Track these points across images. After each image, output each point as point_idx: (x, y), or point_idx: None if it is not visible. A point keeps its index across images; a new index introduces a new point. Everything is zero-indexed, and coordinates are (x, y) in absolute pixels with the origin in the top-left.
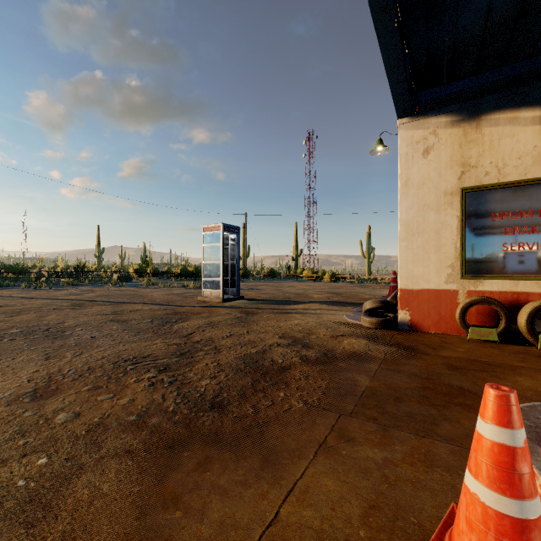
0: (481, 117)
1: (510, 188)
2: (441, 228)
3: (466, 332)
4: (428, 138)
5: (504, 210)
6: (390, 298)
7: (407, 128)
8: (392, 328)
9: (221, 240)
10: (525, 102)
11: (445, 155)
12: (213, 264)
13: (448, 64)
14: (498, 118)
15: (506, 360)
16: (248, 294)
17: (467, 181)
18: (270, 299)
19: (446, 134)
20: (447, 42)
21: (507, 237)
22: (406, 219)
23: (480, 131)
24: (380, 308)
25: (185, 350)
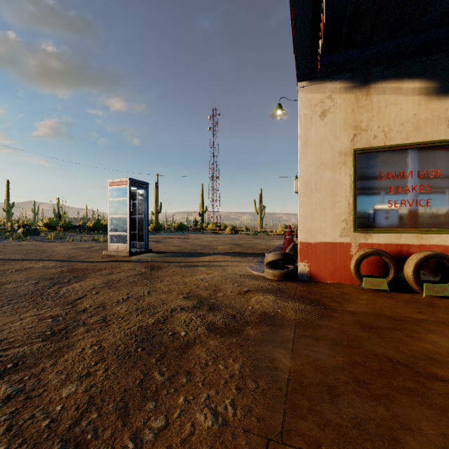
0: (370, 86)
1: (394, 151)
2: (336, 186)
3: (360, 282)
4: (324, 101)
5: (389, 170)
6: (289, 250)
7: (306, 91)
8: (293, 279)
9: (128, 194)
10: (407, 74)
11: (340, 119)
12: (120, 218)
13: (347, 28)
14: (384, 87)
15: (407, 312)
16: (157, 247)
17: (358, 143)
18: (177, 252)
19: (341, 99)
20: (350, 0)
21: (392, 195)
22: (305, 176)
23: (370, 98)
24: (281, 260)
25: (61, 326)
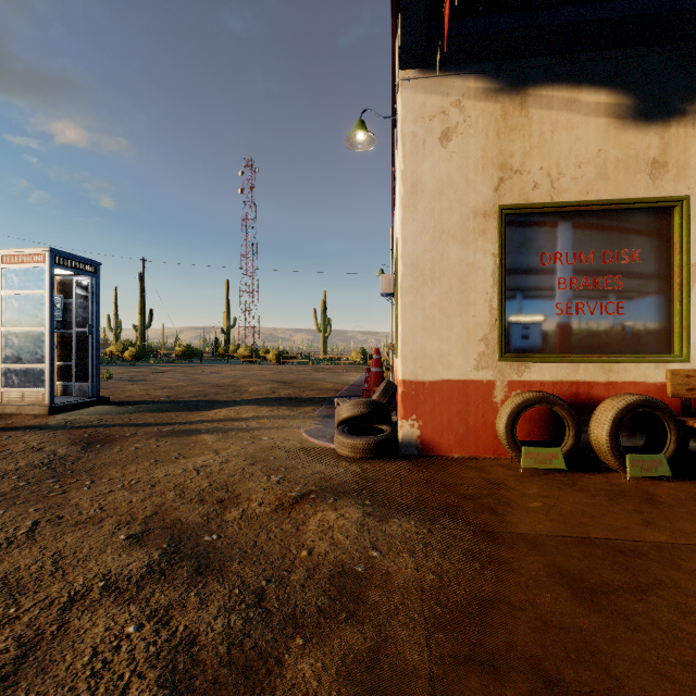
0: (528, 91)
1: (566, 215)
2: (469, 273)
3: (516, 457)
4: (448, 112)
5: (557, 248)
6: (379, 395)
7: (416, 89)
8: (391, 454)
9: (47, 283)
10: (587, 78)
11: (476, 147)
12: (27, 333)
13: None
14: (551, 97)
15: (628, 526)
16: (128, 391)
17: (507, 195)
18: (166, 400)
19: (477, 111)
20: None
21: (562, 294)
22: (413, 253)
23: (526, 113)
24: (367, 415)
25: None
